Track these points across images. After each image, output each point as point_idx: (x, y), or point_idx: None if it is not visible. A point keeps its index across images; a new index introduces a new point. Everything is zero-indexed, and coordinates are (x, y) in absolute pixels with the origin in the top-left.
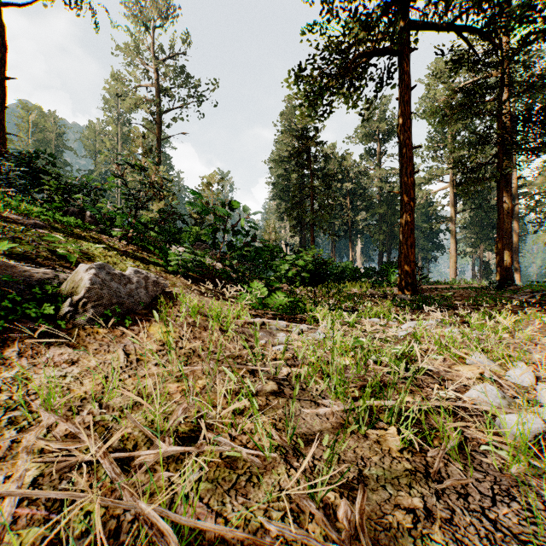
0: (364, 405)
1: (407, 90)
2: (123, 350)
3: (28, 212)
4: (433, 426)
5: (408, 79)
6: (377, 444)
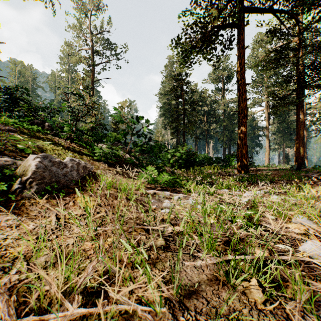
0: (242, 276)
1: (242, 48)
2: (55, 215)
3: (6, 122)
4: (283, 277)
5: (243, 42)
6: (244, 296)
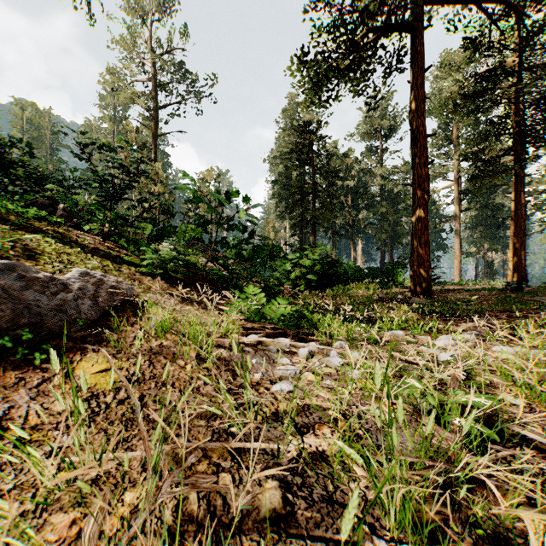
0: None
1: (421, 71)
2: (0, 419)
3: None
4: None
5: (421, 60)
6: None
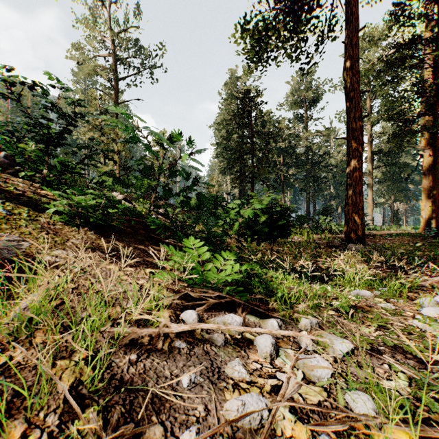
0: None
1: (355, 31)
2: None
3: None
4: None
5: (356, 21)
6: None
